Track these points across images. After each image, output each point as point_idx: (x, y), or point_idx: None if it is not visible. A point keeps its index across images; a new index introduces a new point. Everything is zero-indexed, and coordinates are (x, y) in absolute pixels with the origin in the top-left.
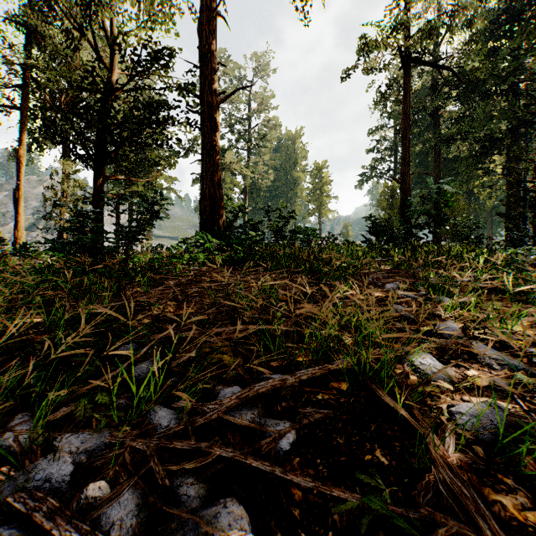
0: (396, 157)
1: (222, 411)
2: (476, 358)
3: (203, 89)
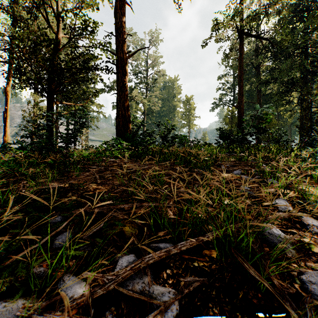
0: (234, 93)
1: (118, 282)
2: (306, 227)
3: (118, 49)
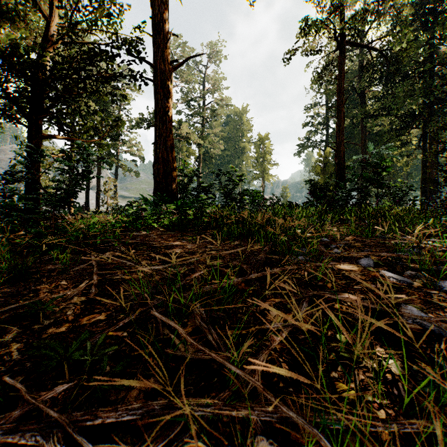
0: (327, 130)
1: None
2: None
3: (157, 57)
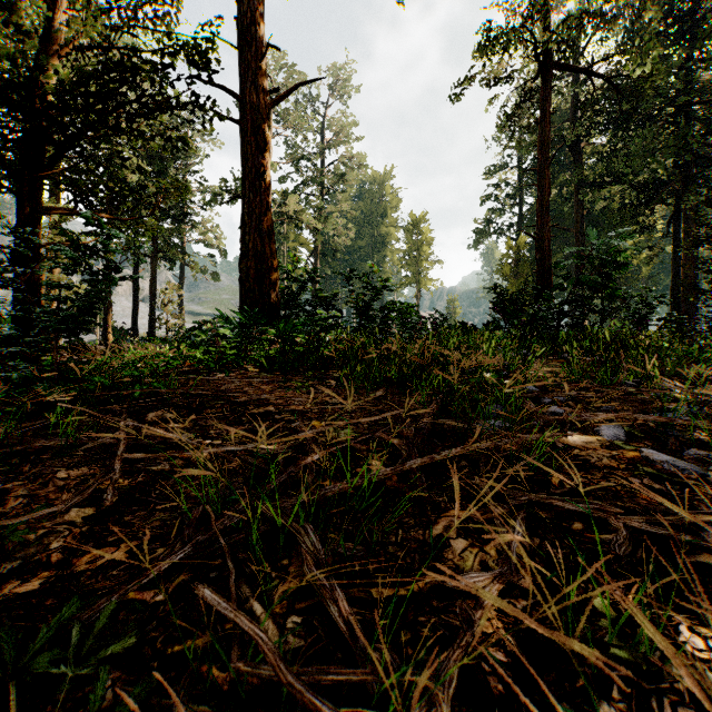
0: (521, 208)
1: None
2: None
3: (245, 84)
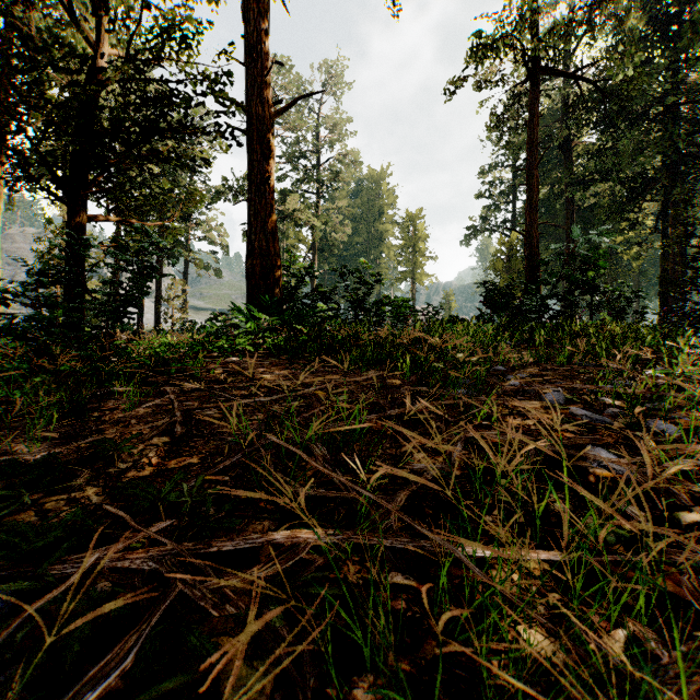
0: (514, 205)
1: None
2: None
3: (251, 96)
